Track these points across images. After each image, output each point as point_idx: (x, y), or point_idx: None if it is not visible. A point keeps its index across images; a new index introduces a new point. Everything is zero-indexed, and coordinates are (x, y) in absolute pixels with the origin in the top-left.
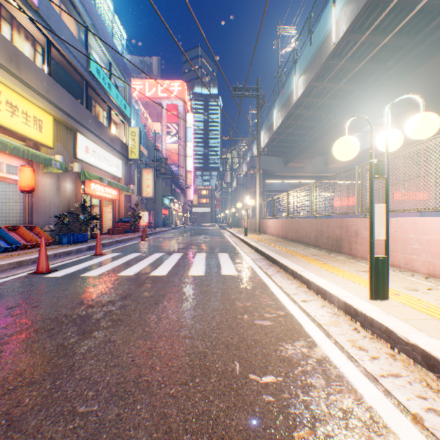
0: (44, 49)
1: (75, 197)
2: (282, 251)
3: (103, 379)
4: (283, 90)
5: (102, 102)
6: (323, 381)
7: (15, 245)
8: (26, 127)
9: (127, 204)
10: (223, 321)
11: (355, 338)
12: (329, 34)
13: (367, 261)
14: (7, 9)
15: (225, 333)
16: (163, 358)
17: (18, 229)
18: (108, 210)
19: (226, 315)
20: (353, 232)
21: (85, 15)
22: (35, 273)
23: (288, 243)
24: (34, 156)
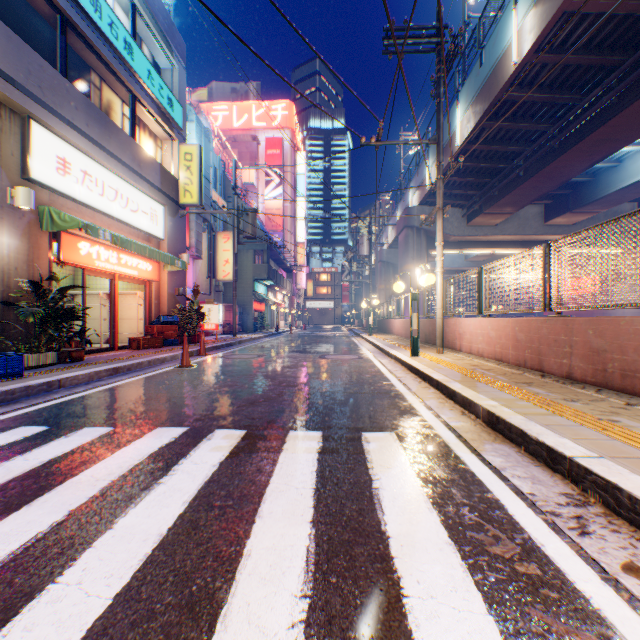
0: None
1: (26, 268)
2: None
3: None
4: (481, 57)
5: (114, 81)
6: None
7: None
8: None
9: (176, 290)
10: None
11: None
12: None
13: None
14: None
15: None
16: None
17: None
18: (137, 300)
19: None
20: None
21: None
22: None
23: (578, 393)
24: None
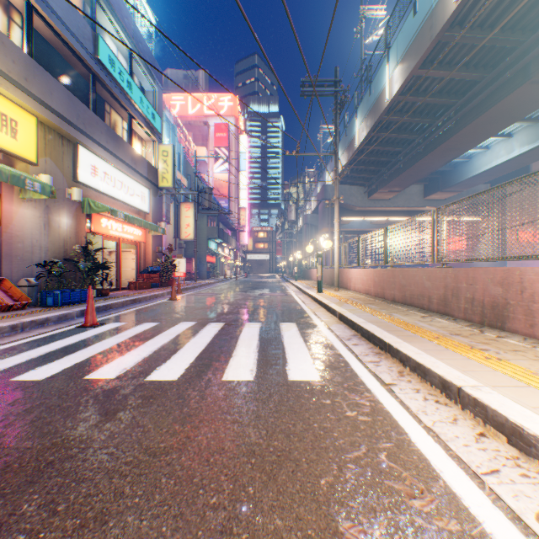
0: (24, 20)
1: (75, 237)
2: (392, 325)
3: None
4: (370, 89)
5: (119, 108)
6: None
7: None
8: None
9: (156, 248)
10: None
11: None
12: None
13: None
14: None
15: None
16: None
17: None
18: (131, 256)
19: None
20: None
21: None
22: None
23: (390, 307)
24: None
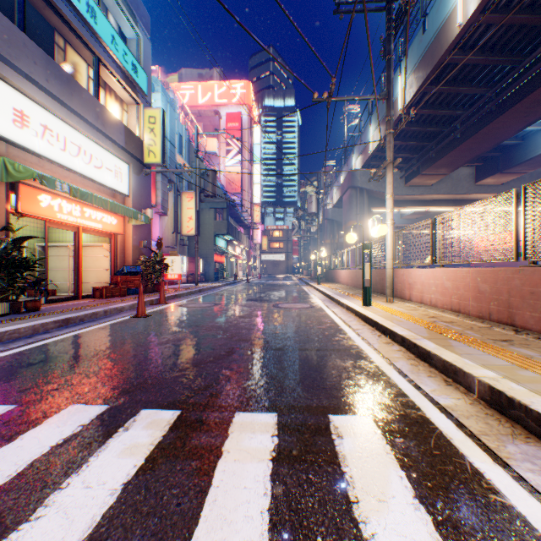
0: None
1: None
2: None
3: None
4: (424, 25)
5: (78, 44)
6: None
7: None
8: None
9: (140, 242)
10: None
11: None
12: None
13: None
14: None
15: None
16: None
17: None
18: (104, 252)
19: None
20: None
21: None
22: None
23: None
24: None
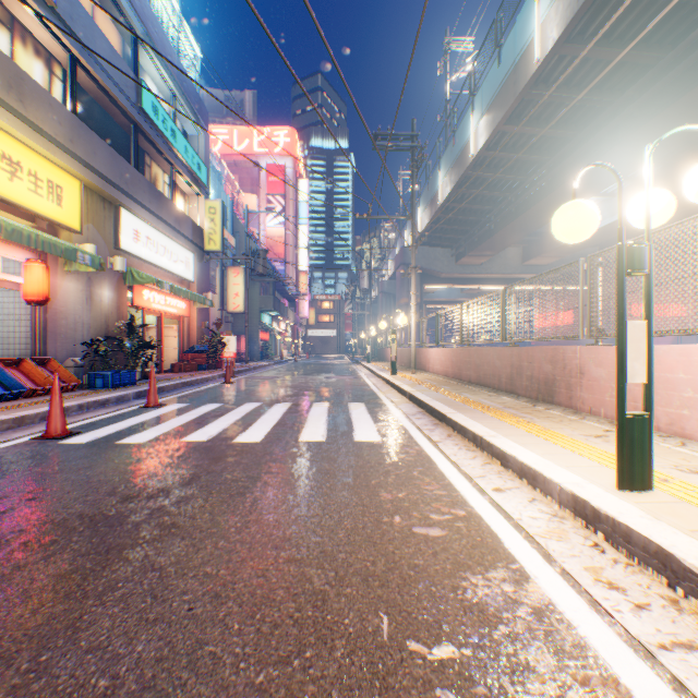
0: (66, 72)
1: (117, 312)
2: (455, 401)
3: (130, 650)
4: (454, 139)
5: (161, 160)
6: (550, 659)
7: (16, 390)
8: (35, 197)
9: (202, 324)
10: (358, 528)
11: (599, 564)
12: (530, 46)
13: (600, 418)
14: (4, 5)
15: (362, 553)
16: (246, 605)
17: (21, 365)
18: (172, 332)
19: (363, 516)
20: (574, 368)
21: (134, 17)
22: (42, 439)
23: (463, 387)
24: (46, 244)
